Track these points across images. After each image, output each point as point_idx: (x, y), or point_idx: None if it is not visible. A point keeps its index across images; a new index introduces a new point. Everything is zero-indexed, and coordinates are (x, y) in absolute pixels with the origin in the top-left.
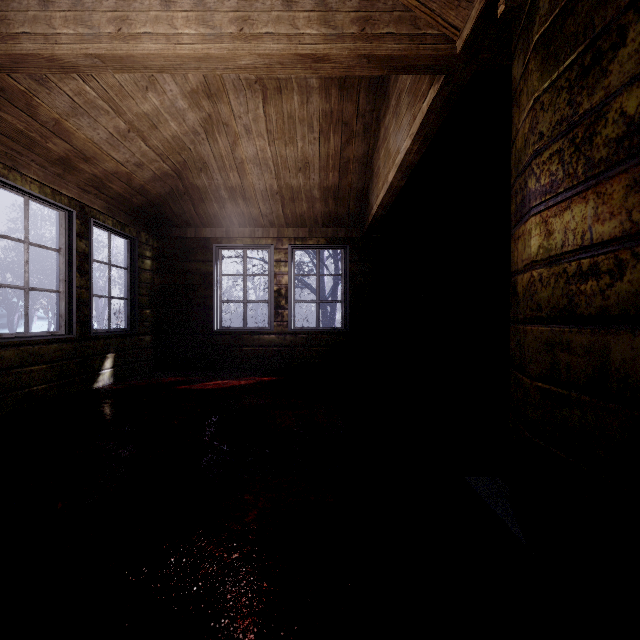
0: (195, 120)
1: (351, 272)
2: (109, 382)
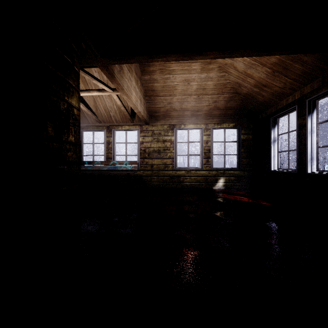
0: (216, 74)
1: None
2: (222, 188)
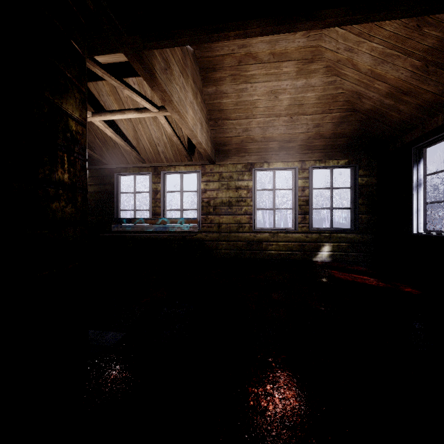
0: (320, 79)
1: None
2: (327, 260)
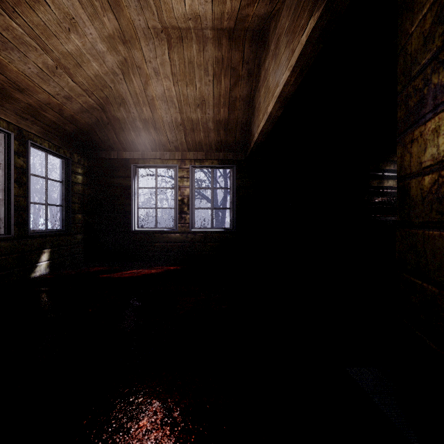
0: (113, 62)
1: (237, 186)
2: (45, 272)
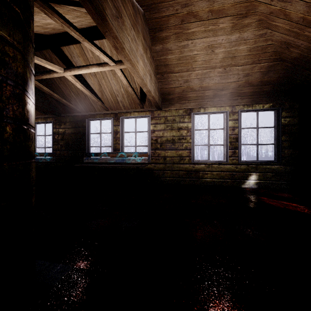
0: (252, 32)
1: None
2: (254, 187)
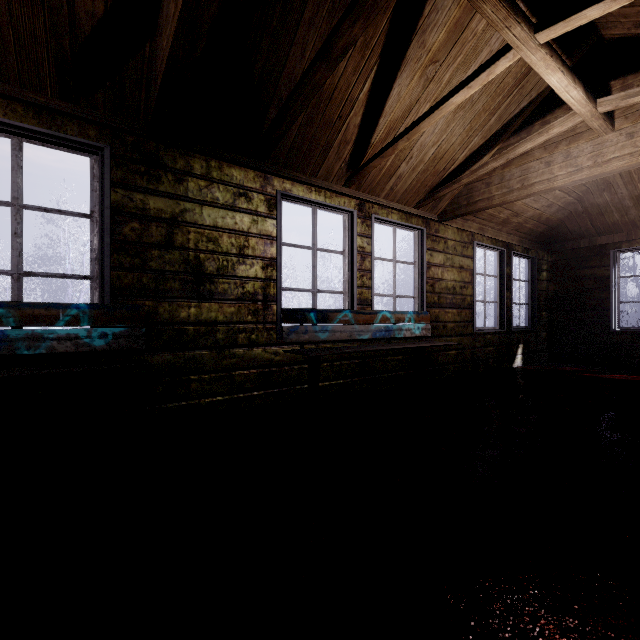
0: None
1: None
2: (519, 364)
